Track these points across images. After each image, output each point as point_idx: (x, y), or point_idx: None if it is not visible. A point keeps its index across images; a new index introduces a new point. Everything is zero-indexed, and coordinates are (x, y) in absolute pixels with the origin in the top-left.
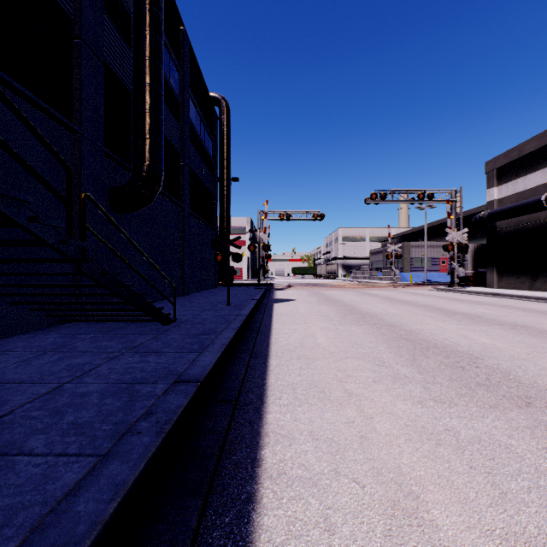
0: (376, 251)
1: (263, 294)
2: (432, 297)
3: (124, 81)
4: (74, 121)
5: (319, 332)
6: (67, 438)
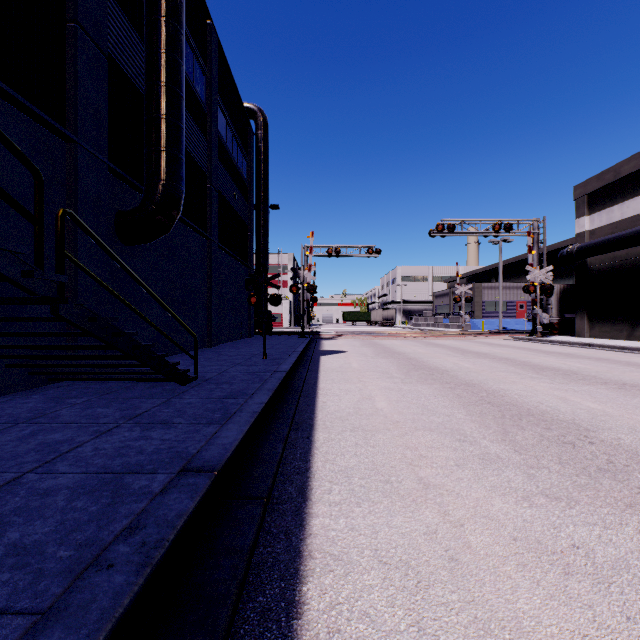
0: (441, 294)
1: (308, 344)
2: (511, 348)
3: (135, 81)
4: (68, 127)
5: (378, 394)
6: None
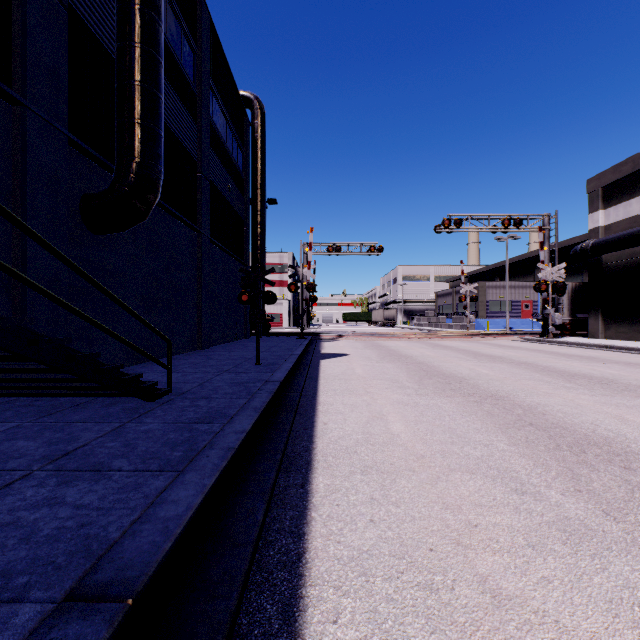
0: (444, 293)
1: (307, 346)
2: (525, 350)
3: (107, 46)
4: (14, 86)
5: (390, 411)
6: None
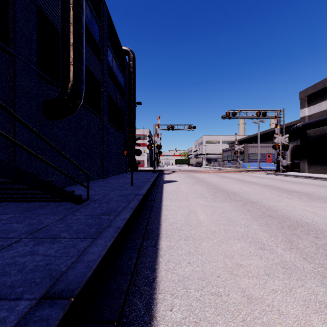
0: (226, 150)
1: (157, 177)
2: (267, 178)
3: (56, 25)
4: (9, 46)
5: (199, 209)
6: None
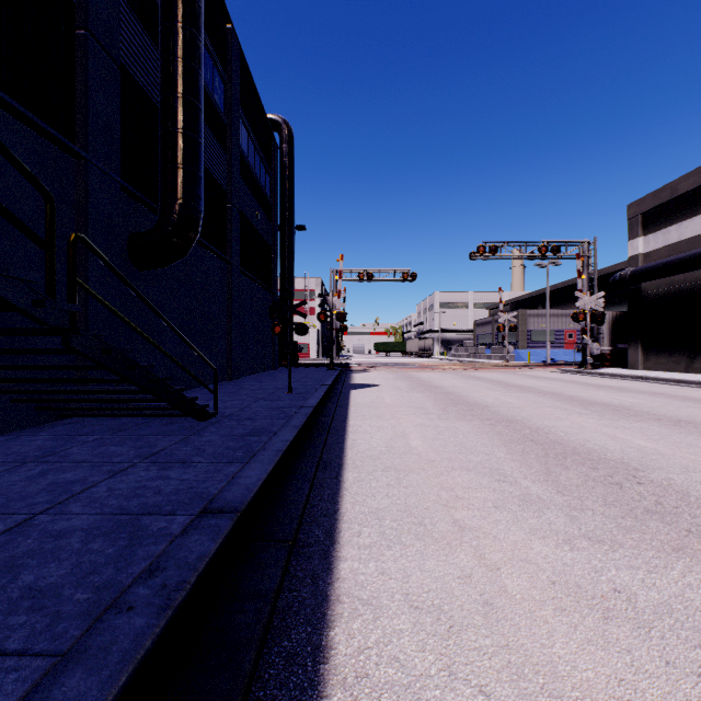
0: (483, 322)
1: (337, 377)
2: (558, 381)
3: (149, 92)
4: (78, 142)
5: (412, 431)
6: (13, 617)
